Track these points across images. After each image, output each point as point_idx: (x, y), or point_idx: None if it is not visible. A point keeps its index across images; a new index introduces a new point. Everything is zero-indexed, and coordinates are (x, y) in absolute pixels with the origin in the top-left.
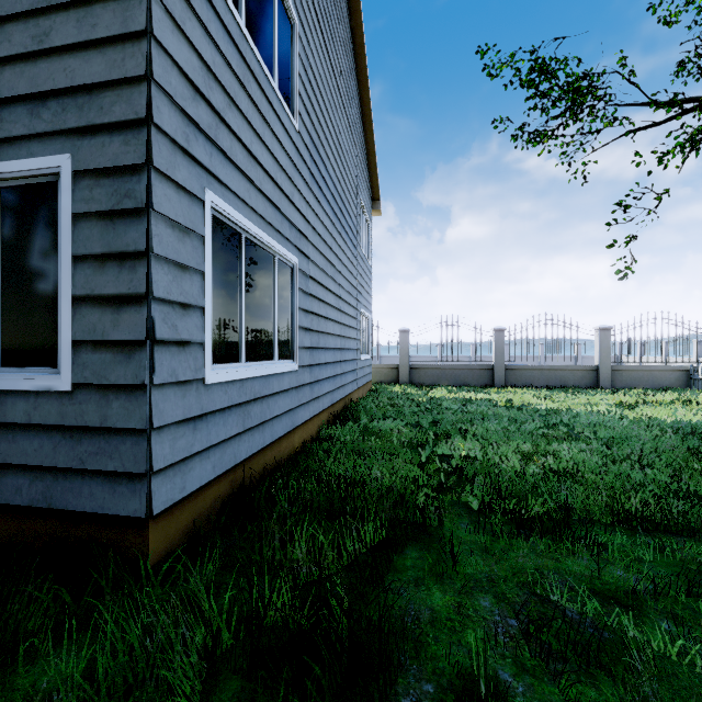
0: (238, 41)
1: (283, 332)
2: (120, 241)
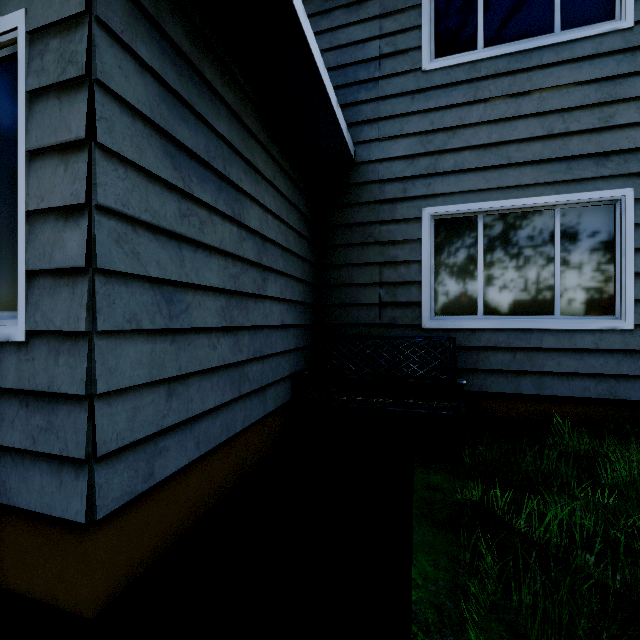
0: None
1: None
2: None
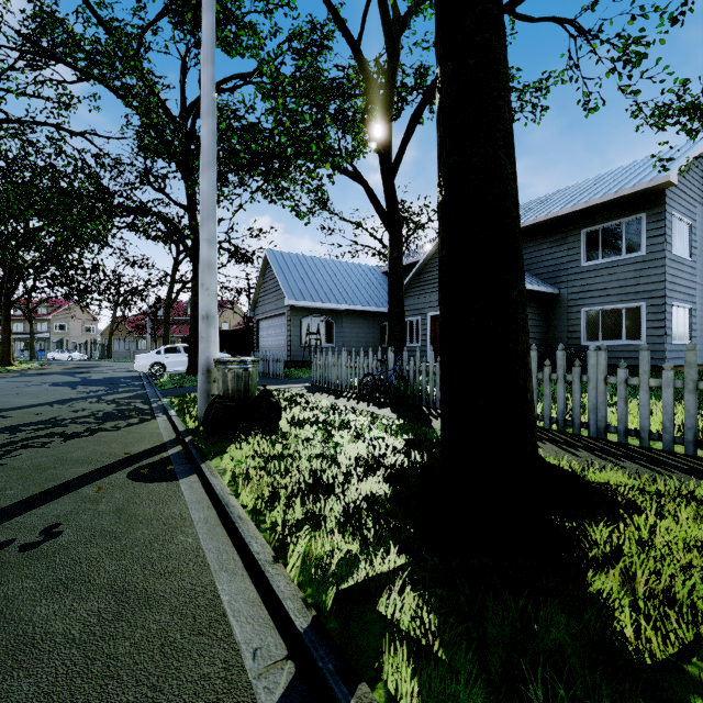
0: (676, 260)
1: (686, 332)
2: (658, 317)
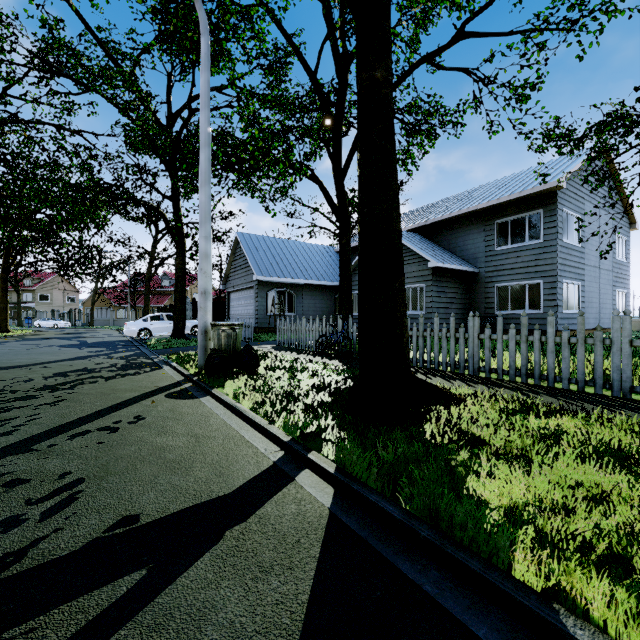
0: (567, 246)
1: (576, 303)
2: (551, 292)
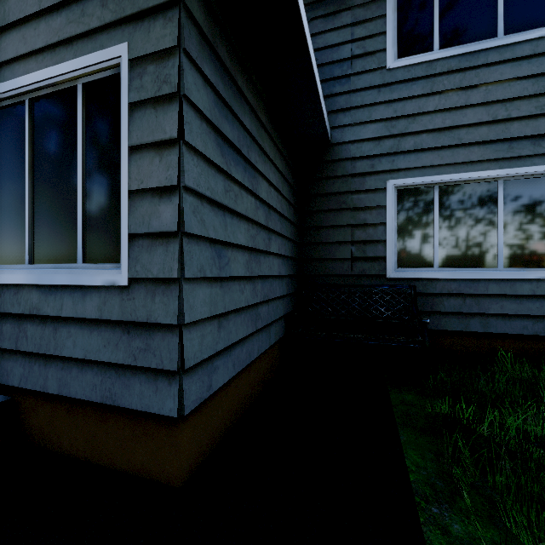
0: None
1: None
2: None
